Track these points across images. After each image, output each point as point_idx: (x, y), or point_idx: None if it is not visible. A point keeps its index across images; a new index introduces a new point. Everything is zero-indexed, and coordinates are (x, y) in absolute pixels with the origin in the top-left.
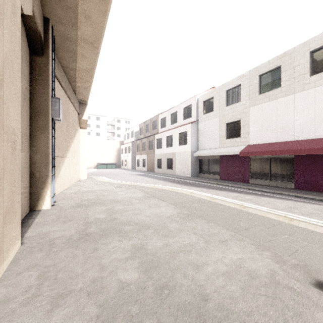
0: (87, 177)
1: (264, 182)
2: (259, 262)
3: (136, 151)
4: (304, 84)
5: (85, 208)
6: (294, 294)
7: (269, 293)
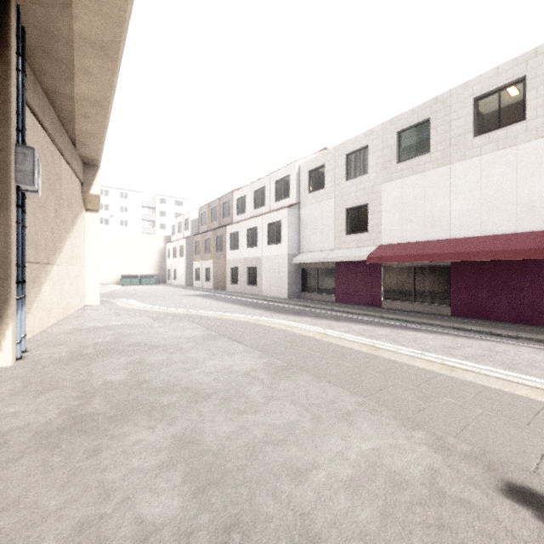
0: (99, 302)
1: (405, 306)
2: (407, 454)
3: (194, 254)
4: (464, 149)
5: (86, 361)
6: (472, 515)
7: (431, 519)
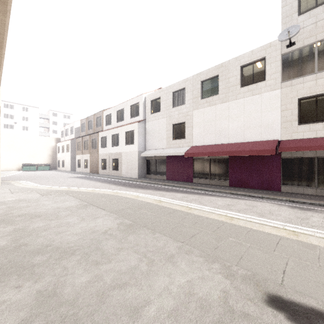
0: (1, 183)
1: (205, 181)
2: (209, 282)
3: (76, 150)
4: (236, 94)
5: None
6: None
7: None
